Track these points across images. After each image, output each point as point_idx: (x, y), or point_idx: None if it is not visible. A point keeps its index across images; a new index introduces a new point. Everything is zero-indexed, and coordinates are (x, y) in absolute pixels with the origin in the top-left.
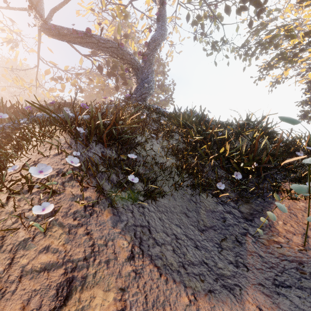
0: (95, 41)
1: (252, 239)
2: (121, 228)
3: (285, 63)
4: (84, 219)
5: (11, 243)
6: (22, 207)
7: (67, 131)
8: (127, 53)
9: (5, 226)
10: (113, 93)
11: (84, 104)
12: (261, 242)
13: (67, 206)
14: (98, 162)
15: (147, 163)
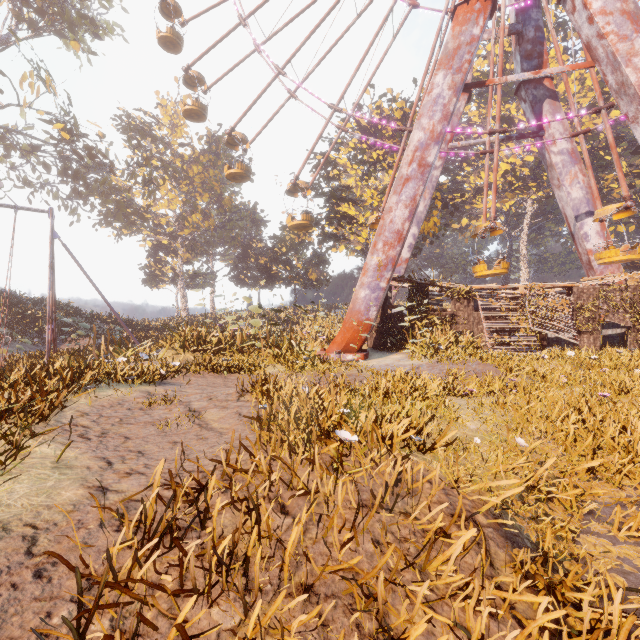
0: None
1: None
2: None
3: (123, 226)
4: None
5: None
6: None
7: None
8: None
9: None
10: None
11: None
12: None
13: None
14: None
15: None
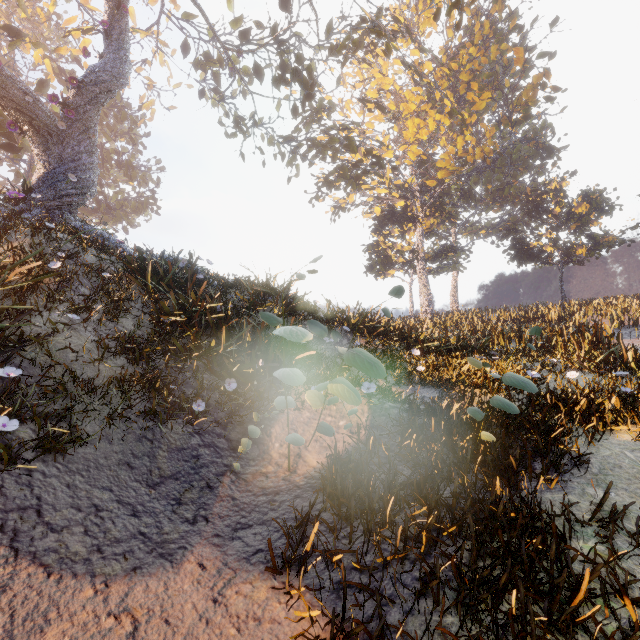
0: None
1: (232, 478)
2: None
3: (348, 185)
4: None
5: None
6: None
7: None
8: (13, 85)
9: None
10: None
11: None
12: (244, 479)
13: None
14: None
15: (53, 379)
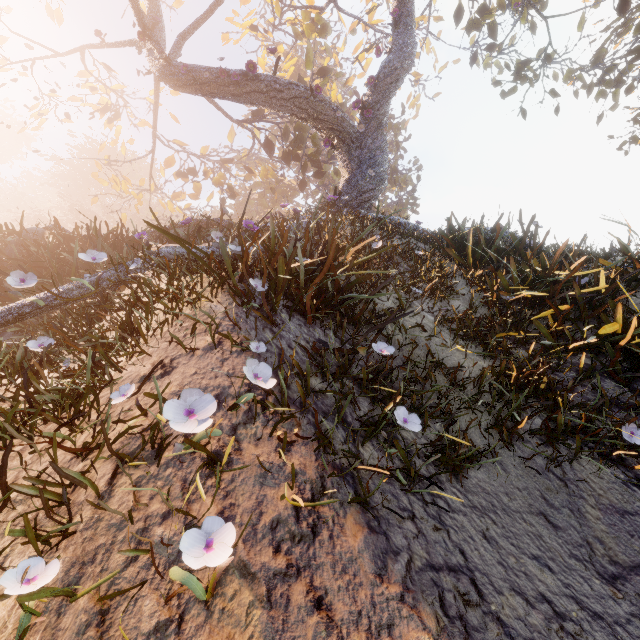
0: (264, 87)
1: None
2: (401, 578)
3: None
4: (300, 548)
5: (124, 638)
6: (144, 508)
7: (227, 288)
8: (328, 107)
9: (107, 573)
10: (291, 194)
11: (249, 222)
12: None
13: (252, 503)
14: (307, 367)
15: (412, 362)
